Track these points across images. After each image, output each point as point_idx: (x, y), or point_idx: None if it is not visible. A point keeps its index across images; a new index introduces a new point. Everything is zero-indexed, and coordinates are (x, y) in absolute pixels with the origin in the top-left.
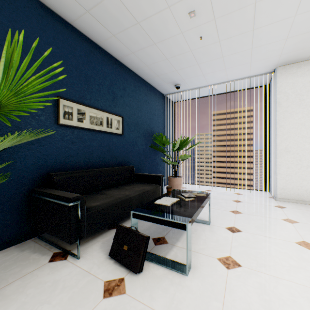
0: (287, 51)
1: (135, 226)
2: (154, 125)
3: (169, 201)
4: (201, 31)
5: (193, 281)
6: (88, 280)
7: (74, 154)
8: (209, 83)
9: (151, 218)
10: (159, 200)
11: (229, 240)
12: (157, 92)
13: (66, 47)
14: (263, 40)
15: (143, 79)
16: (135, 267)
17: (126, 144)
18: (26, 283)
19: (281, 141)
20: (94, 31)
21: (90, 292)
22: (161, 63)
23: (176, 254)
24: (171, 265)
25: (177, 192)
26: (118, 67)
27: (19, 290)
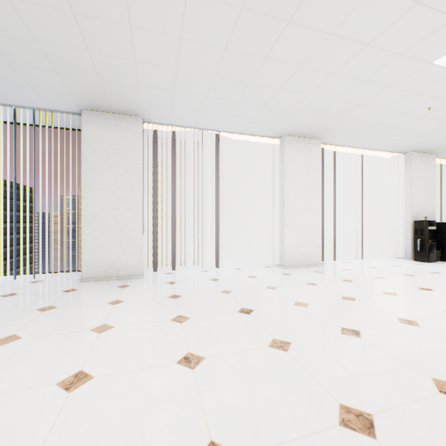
0: (75, 90)
1: None
2: None
3: None
4: None
5: None
6: None
7: None
8: None
9: None
10: None
11: None
12: None
13: None
14: (19, 58)
15: None
16: None
17: None
18: None
19: (88, 205)
20: None
21: None
22: None
23: None
24: None
25: None
26: None
27: None
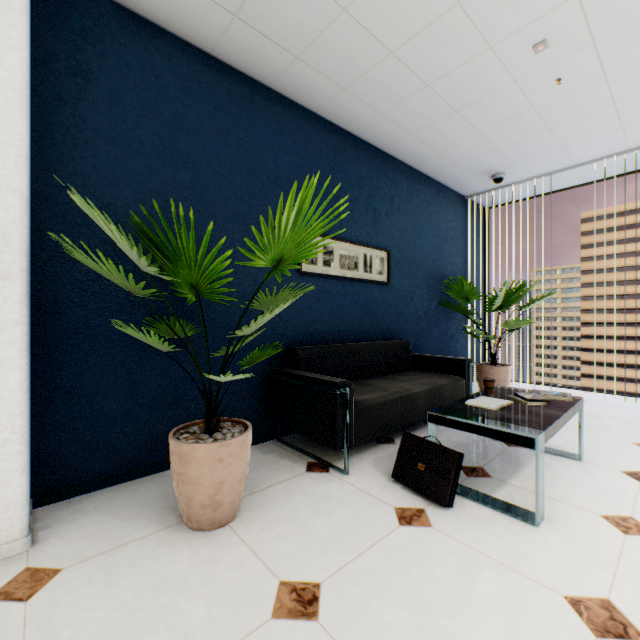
0: None
1: (433, 438)
2: (444, 261)
3: (493, 403)
4: (559, 70)
5: (550, 535)
6: (370, 502)
7: (318, 319)
8: (578, 161)
9: (465, 424)
10: (473, 400)
11: (630, 492)
12: (450, 194)
13: (309, 150)
14: None
15: (423, 174)
16: (441, 496)
17: (394, 299)
18: (290, 489)
19: None
20: (348, 114)
21: (378, 515)
22: (464, 141)
23: (510, 495)
24: (504, 508)
25: (505, 391)
26: (381, 162)
27: (285, 495)
